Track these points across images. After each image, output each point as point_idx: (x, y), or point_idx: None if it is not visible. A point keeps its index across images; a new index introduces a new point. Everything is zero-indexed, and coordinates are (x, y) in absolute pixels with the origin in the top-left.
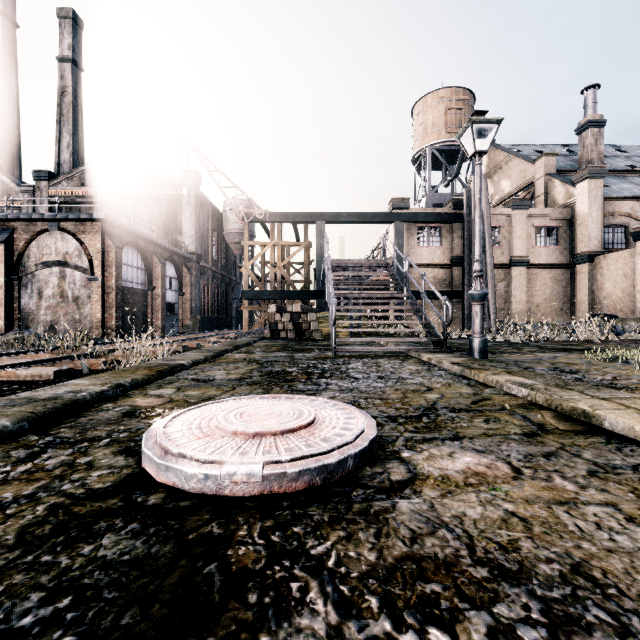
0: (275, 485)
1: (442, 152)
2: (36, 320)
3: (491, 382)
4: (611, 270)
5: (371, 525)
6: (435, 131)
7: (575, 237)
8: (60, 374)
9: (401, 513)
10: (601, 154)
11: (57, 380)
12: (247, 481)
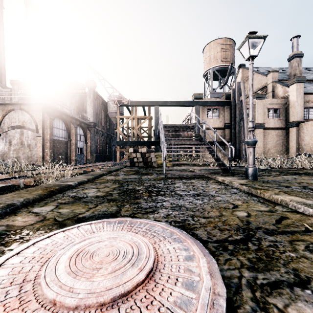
0: None
1: (218, 71)
2: (8, 156)
3: (276, 200)
4: (308, 130)
5: None
6: (215, 60)
7: (288, 113)
8: (4, 188)
9: None
10: (301, 71)
11: (2, 192)
12: None
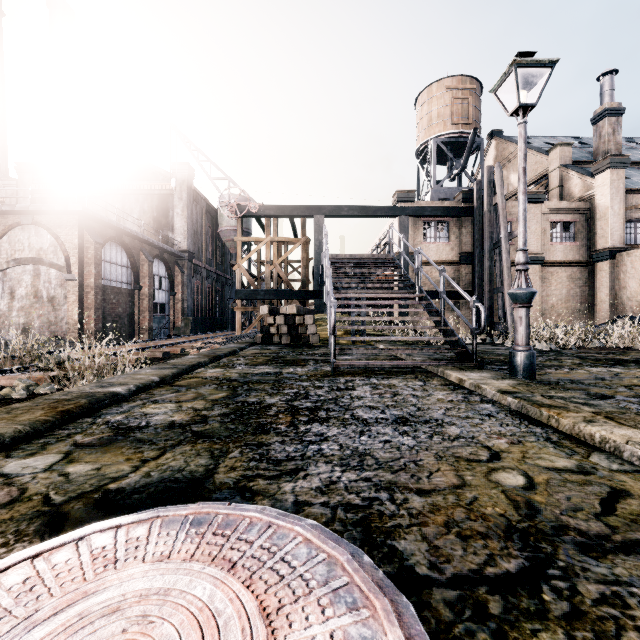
0: None
1: (447, 145)
2: (8, 322)
3: (590, 437)
4: (636, 268)
5: None
6: (440, 122)
7: (594, 232)
8: None
9: None
10: (619, 144)
11: None
12: None
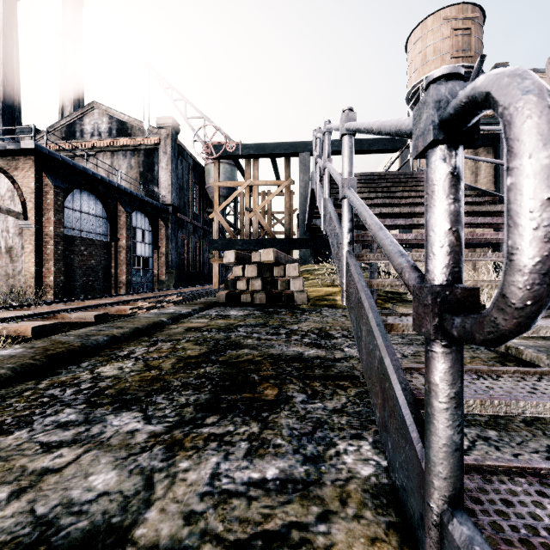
0: None
1: None
2: None
3: None
4: None
5: None
6: (437, 58)
7: None
8: None
9: None
10: None
11: None
12: None
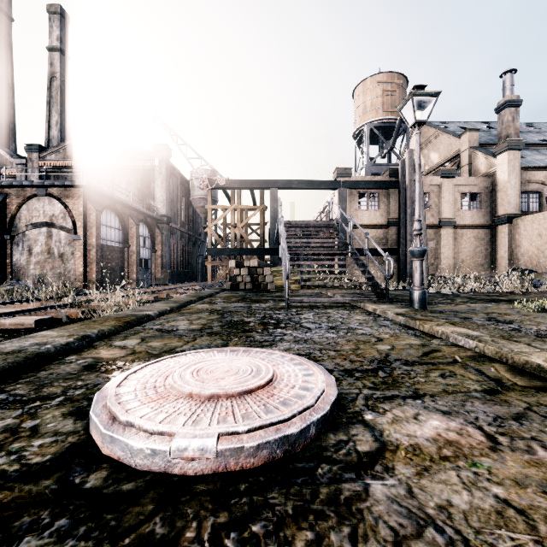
0: (231, 461)
1: (379, 128)
2: (26, 274)
3: (436, 333)
4: (527, 230)
5: (344, 521)
6: (373, 110)
7: (495, 201)
8: (41, 323)
9: (376, 501)
10: (517, 130)
11: (38, 328)
12: (199, 458)
